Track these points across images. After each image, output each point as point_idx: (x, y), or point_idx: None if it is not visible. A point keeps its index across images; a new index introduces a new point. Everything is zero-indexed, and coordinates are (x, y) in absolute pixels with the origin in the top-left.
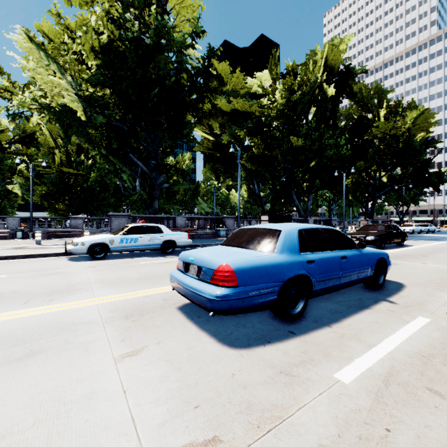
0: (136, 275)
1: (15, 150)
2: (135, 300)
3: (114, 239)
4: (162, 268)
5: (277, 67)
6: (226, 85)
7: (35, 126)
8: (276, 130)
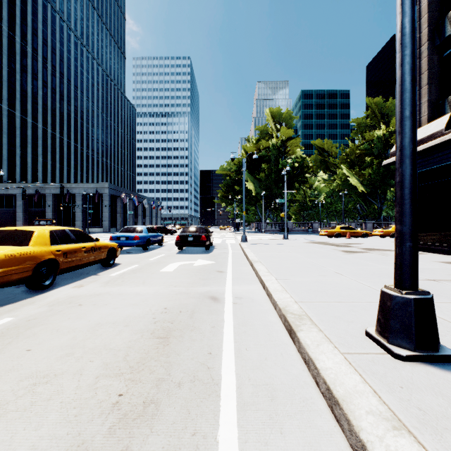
0: None
1: None
2: None
3: None
4: None
5: None
6: None
7: None
8: None
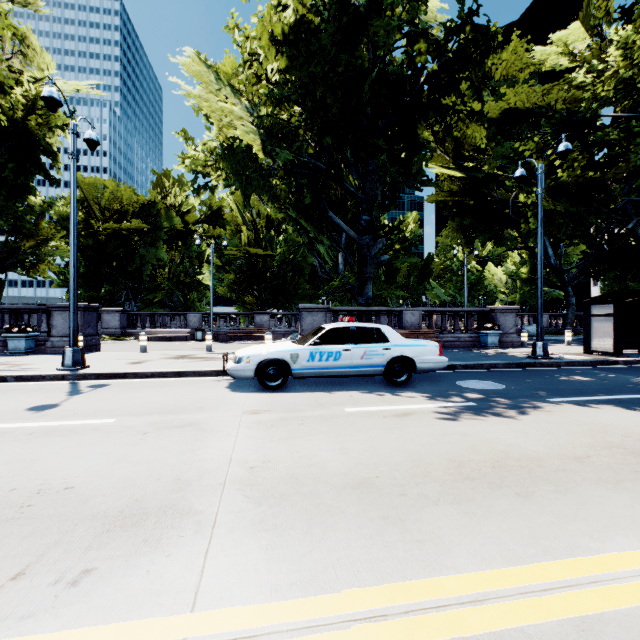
0: (336, 463)
1: (203, 233)
2: None
3: (299, 352)
4: (398, 439)
5: (608, 0)
6: (489, 72)
7: (221, 200)
8: (611, 128)
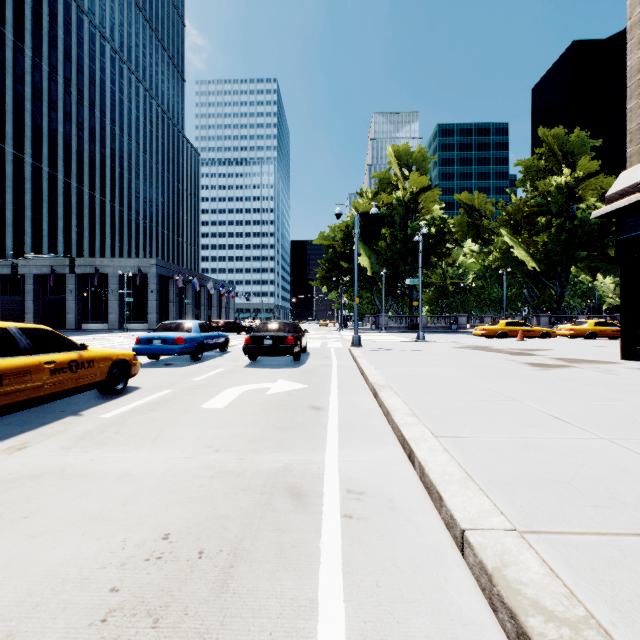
0: None
1: None
2: None
3: None
4: None
5: None
6: None
7: None
8: None
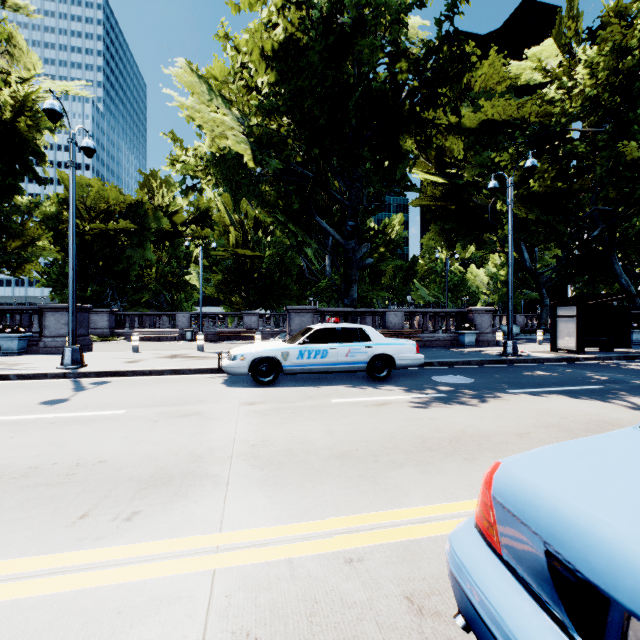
0: (323, 441)
1: (191, 233)
2: (319, 580)
3: (289, 351)
4: (375, 422)
5: (577, 21)
6: (469, 84)
7: (209, 201)
8: (579, 141)
